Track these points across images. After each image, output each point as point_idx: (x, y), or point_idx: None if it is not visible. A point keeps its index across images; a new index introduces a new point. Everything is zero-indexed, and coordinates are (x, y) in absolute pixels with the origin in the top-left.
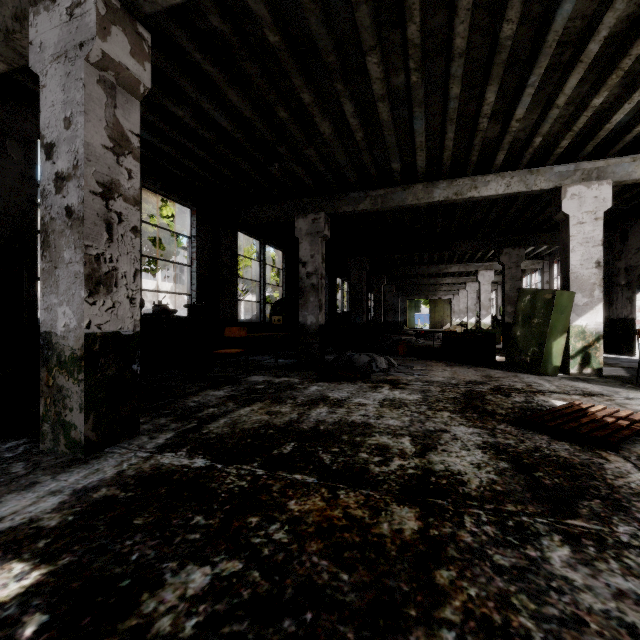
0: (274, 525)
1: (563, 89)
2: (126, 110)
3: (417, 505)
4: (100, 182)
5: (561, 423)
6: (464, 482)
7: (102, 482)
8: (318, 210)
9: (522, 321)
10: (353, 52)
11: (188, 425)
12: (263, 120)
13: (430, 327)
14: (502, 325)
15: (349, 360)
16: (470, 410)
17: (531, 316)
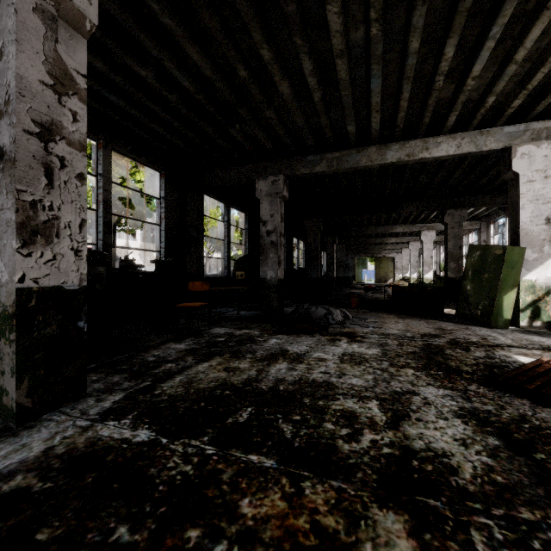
0: (219, 545)
1: (524, 42)
2: (70, 47)
3: (404, 508)
4: (37, 121)
5: (540, 385)
6: (454, 468)
7: (21, 465)
8: (277, 172)
9: (472, 276)
10: (313, 2)
11: (141, 384)
12: (224, 80)
13: (375, 281)
14: (445, 280)
15: (306, 313)
16: (434, 367)
17: (481, 271)
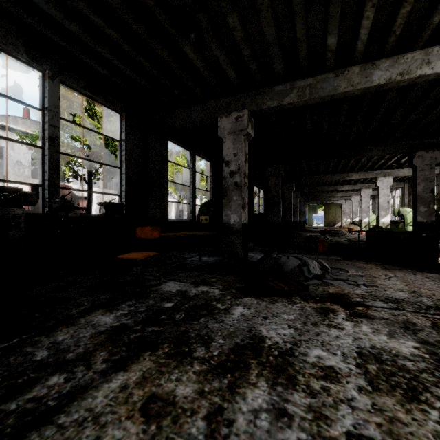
0: None
1: None
2: None
3: None
4: None
5: None
6: None
7: None
8: (241, 108)
9: None
10: None
11: None
12: None
13: (325, 225)
14: (413, 224)
15: (276, 263)
16: None
17: None
